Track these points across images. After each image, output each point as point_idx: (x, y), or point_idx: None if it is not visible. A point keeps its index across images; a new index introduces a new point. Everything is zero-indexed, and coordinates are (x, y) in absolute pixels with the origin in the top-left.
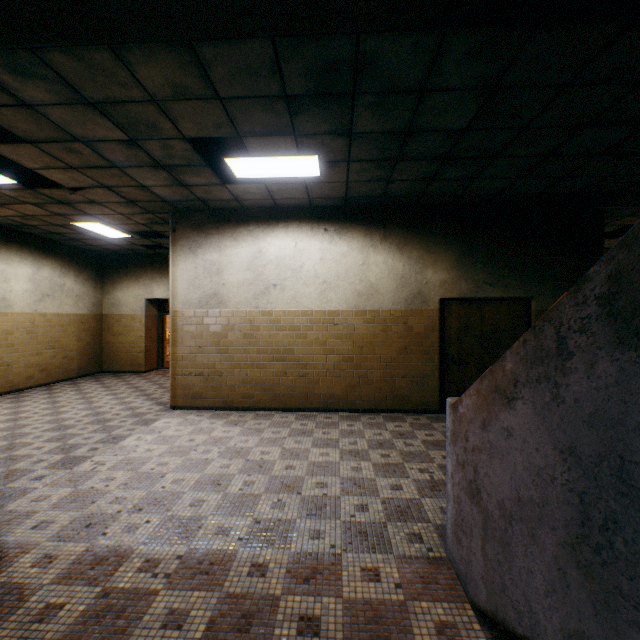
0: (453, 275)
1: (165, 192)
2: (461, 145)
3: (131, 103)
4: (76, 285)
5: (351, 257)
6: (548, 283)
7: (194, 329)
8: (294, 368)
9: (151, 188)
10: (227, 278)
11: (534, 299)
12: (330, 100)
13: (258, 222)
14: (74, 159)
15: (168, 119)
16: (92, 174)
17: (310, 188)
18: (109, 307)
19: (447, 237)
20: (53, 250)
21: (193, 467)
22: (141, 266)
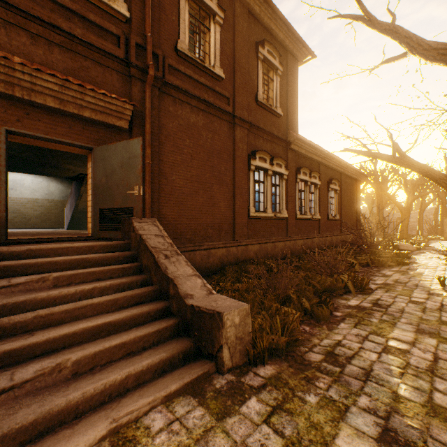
0: None
1: None
2: None
3: None
4: None
5: (44, 183)
6: None
7: None
8: (21, 215)
9: None
10: None
11: None
12: None
13: None
14: None
15: None
16: None
17: None
18: None
19: None
20: None
21: None
22: None
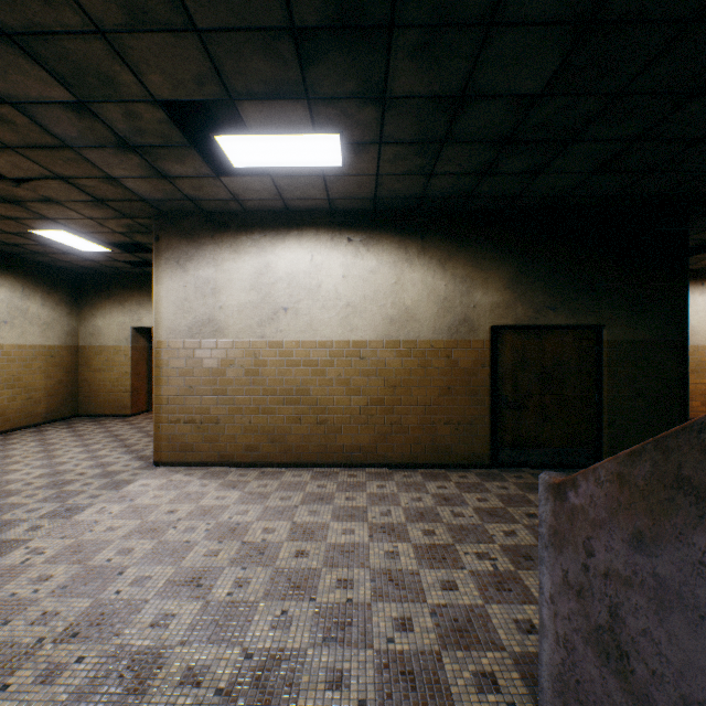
0: (507, 297)
1: (142, 187)
2: (530, 120)
3: (67, 36)
4: (44, 310)
5: (381, 274)
6: (623, 307)
7: (183, 364)
8: (310, 413)
9: (122, 181)
10: (225, 300)
11: (606, 327)
12: (357, 38)
13: (264, 229)
14: (7, 133)
15: (126, 67)
16: (38, 158)
17: (330, 184)
18: (87, 337)
19: (500, 250)
20: (12, 266)
21: (167, 556)
22: (126, 288)
